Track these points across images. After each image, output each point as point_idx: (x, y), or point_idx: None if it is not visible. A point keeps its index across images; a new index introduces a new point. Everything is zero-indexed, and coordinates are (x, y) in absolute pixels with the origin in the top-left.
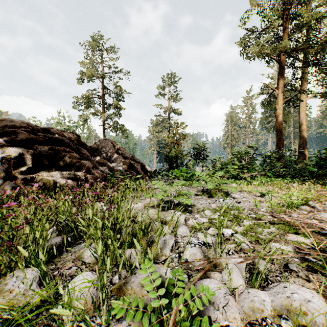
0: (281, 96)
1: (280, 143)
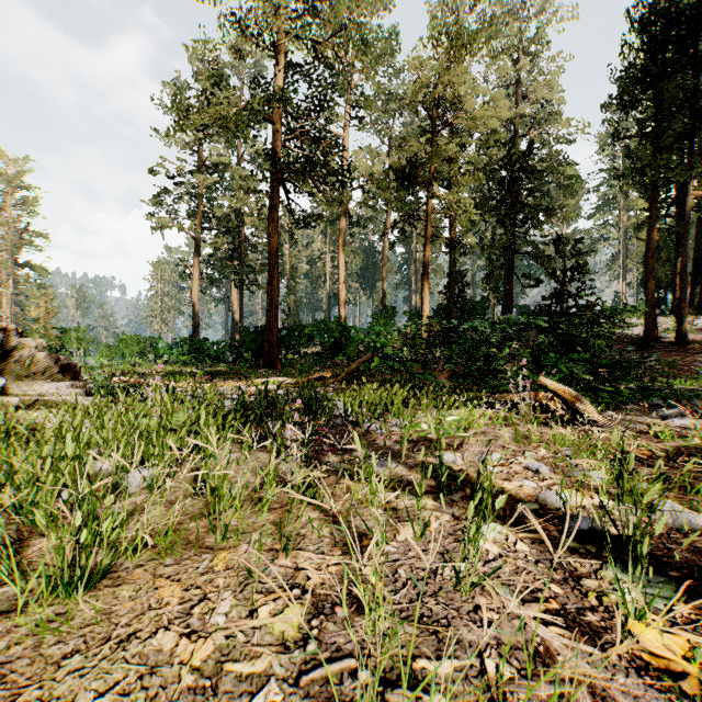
0: (197, 276)
1: (196, 328)
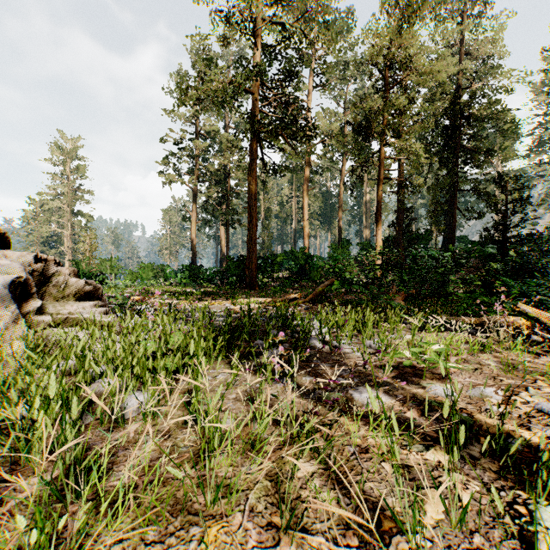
0: (195, 218)
1: (194, 258)
